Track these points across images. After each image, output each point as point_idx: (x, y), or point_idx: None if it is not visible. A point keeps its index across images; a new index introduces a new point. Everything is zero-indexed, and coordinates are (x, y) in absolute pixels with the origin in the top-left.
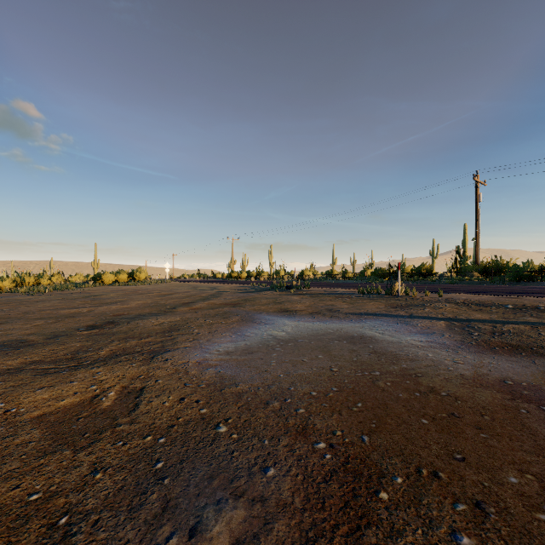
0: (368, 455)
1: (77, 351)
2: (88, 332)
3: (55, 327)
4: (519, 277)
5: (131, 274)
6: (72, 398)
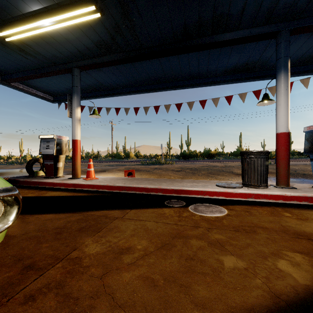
0: None
1: None
2: None
3: None
4: (118, 158)
5: None
6: None
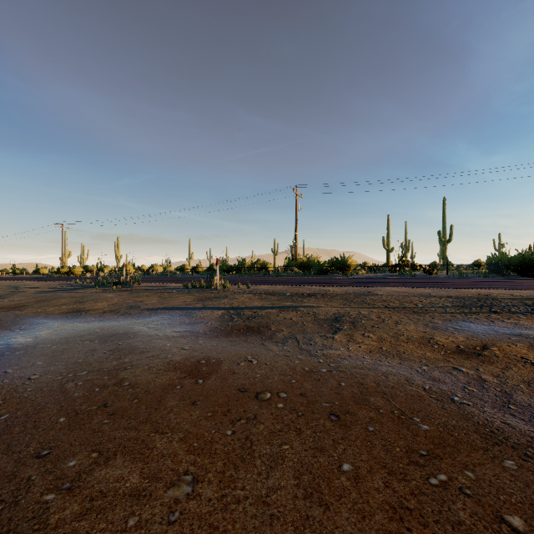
0: None
1: None
2: None
3: None
4: (320, 270)
5: None
6: None
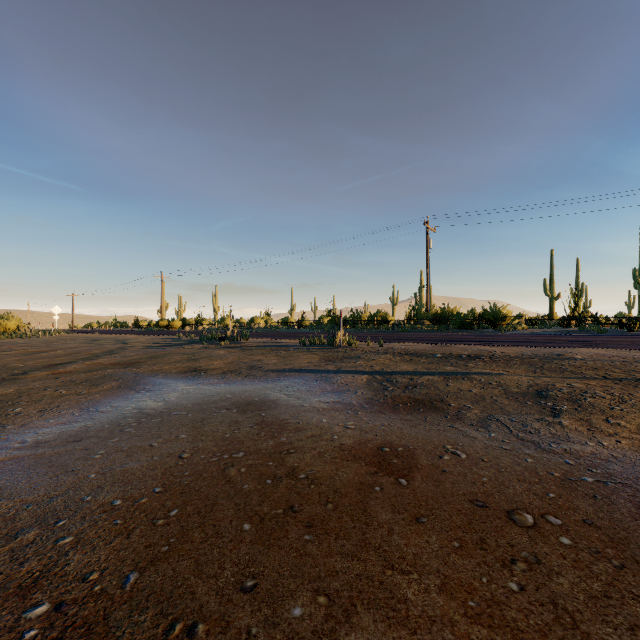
0: (110, 613)
1: None
2: None
3: None
4: (461, 324)
5: None
6: None
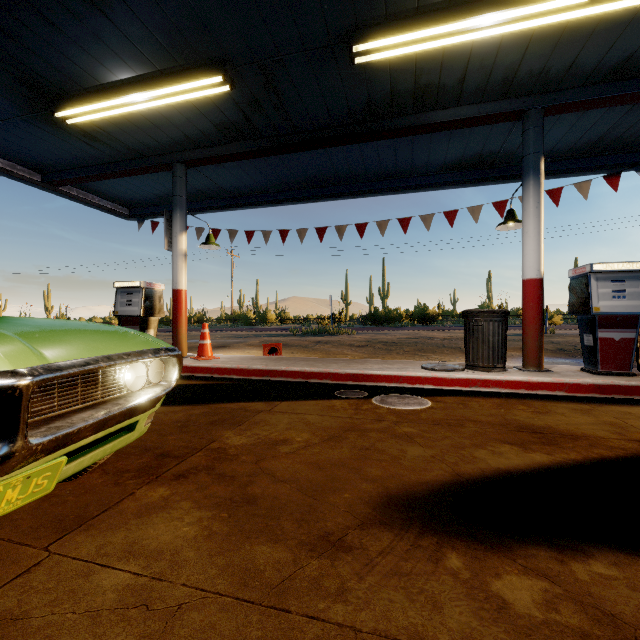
0: None
1: None
2: None
3: None
4: (245, 323)
5: None
6: None
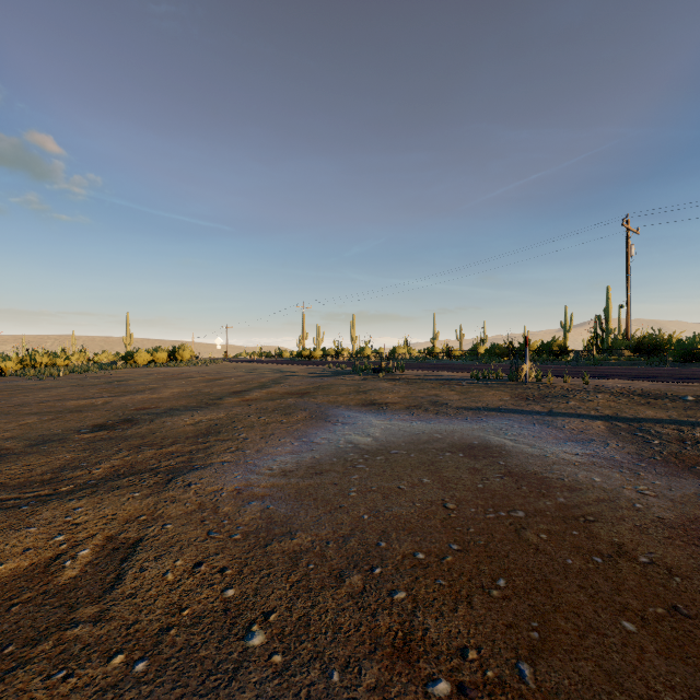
0: None
1: (62, 467)
2: (91, 435)
3: (49, 427)
4: (685, 356)
5: (172, 352)
6: (17, 562)
